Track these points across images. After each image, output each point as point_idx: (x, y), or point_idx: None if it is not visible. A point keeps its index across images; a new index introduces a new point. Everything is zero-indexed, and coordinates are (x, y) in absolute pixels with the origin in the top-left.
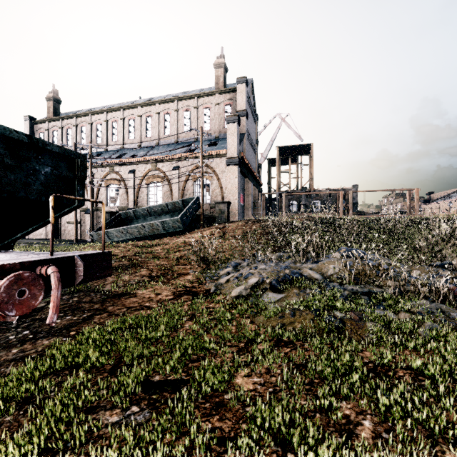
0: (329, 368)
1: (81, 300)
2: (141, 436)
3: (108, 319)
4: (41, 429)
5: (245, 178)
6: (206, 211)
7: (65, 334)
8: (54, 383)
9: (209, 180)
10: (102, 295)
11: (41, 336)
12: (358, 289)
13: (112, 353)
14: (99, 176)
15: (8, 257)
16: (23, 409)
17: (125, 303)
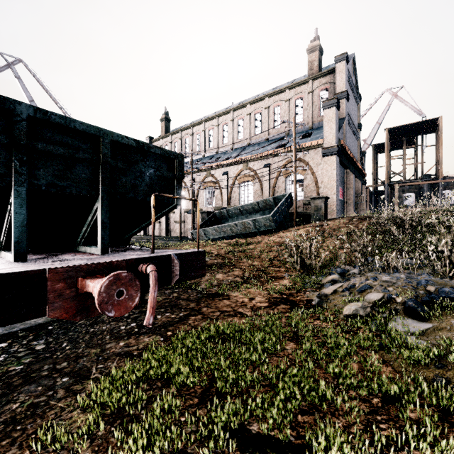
0: None
1: (180, 297)
2: None
3: (202, 323)
4: None
5: (345, 169)
6: (298, 208)
7: (163, 333)
8: (145, 398)
9: (302, 174)
10: (198, 294)
11: (143, 331)
12: None
13: (203, 370)
14: (198, 180)
15: (120, 253)
16: (114, 424)
17: (218, 305)
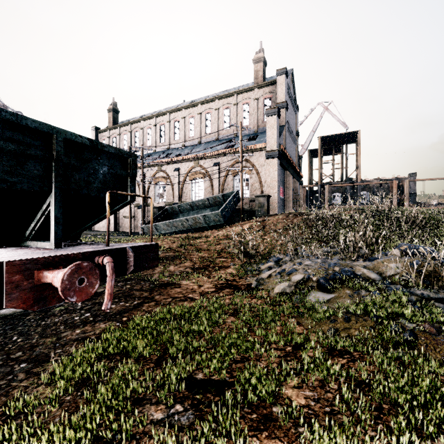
0: (403, 393)
1: (133, 288)
2: (185, 443)
3: (155, 308)
4: (94, 415)
5: (285, 170)
6: (245, 204)
7: (118, 319)
8: (107, 368)
9: (248, 174)
10: (150, 284)
11: (99, 319)
12: (430, 294)
13: (158, 343)
14: (149, 174)
15: (74, 247)
16: (80, 390)
17: (170, 293)
